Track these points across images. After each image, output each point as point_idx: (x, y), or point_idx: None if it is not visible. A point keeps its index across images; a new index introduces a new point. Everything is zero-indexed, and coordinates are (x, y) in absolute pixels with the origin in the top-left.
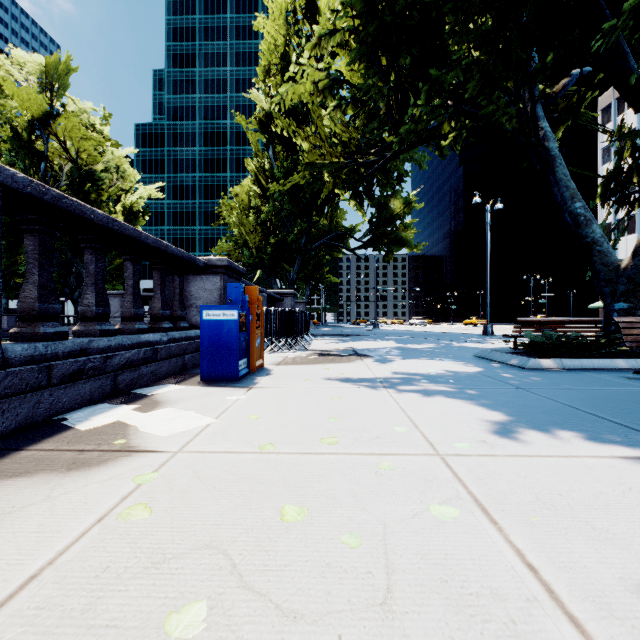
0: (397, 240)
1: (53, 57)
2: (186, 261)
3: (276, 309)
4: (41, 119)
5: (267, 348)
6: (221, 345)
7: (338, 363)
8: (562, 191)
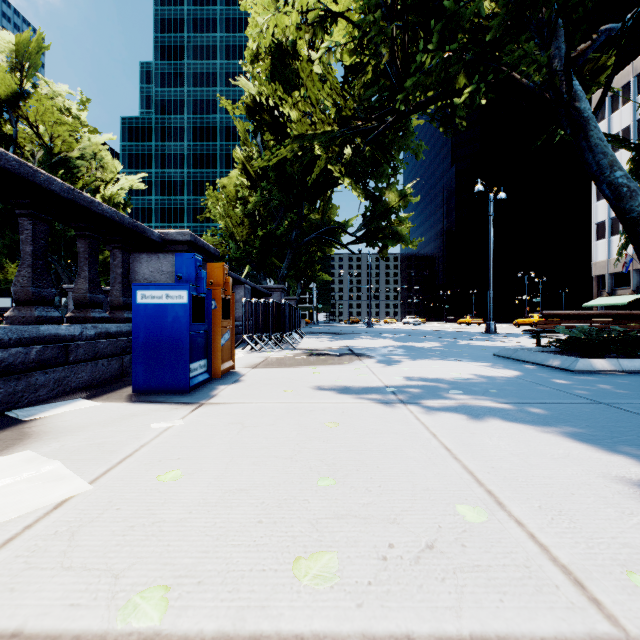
0: (392, 235)
1: (24, 35)
2: (128, 229)
3: (258, 301)
4: (9, 100)
5: (248, 347)
6: (163, 340)
7: (332, 365)
8: (598, 158)
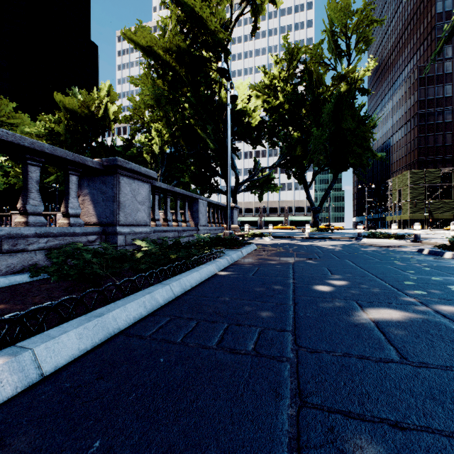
0: None
1: None
2: None
3: None
4: None
5: None
6: None
7: None
8: None
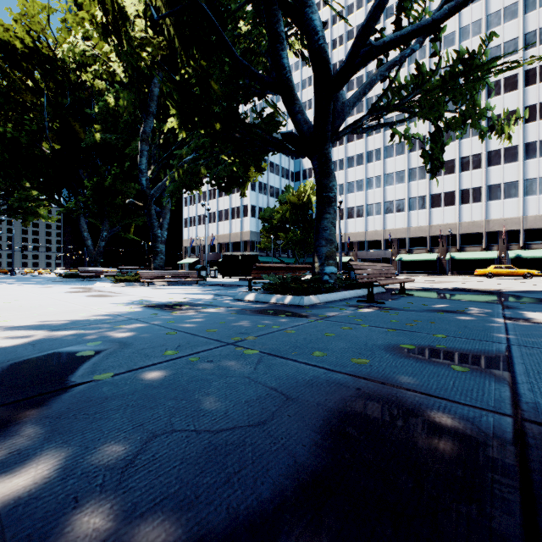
0: (33, 213)
1: None
2: None
3: None
4: None
5: None
6: None
7: None
8: (82, 228)
